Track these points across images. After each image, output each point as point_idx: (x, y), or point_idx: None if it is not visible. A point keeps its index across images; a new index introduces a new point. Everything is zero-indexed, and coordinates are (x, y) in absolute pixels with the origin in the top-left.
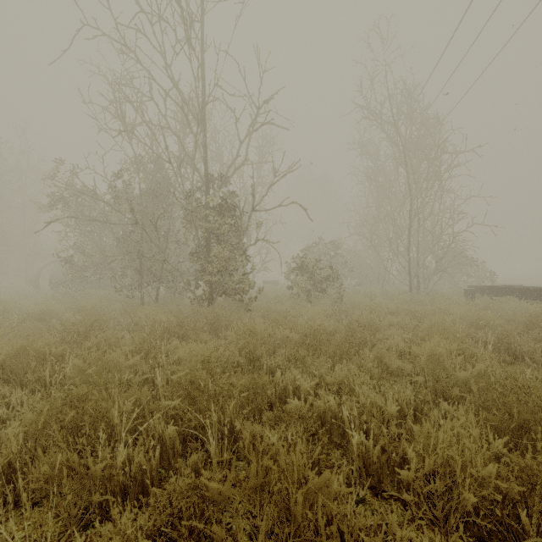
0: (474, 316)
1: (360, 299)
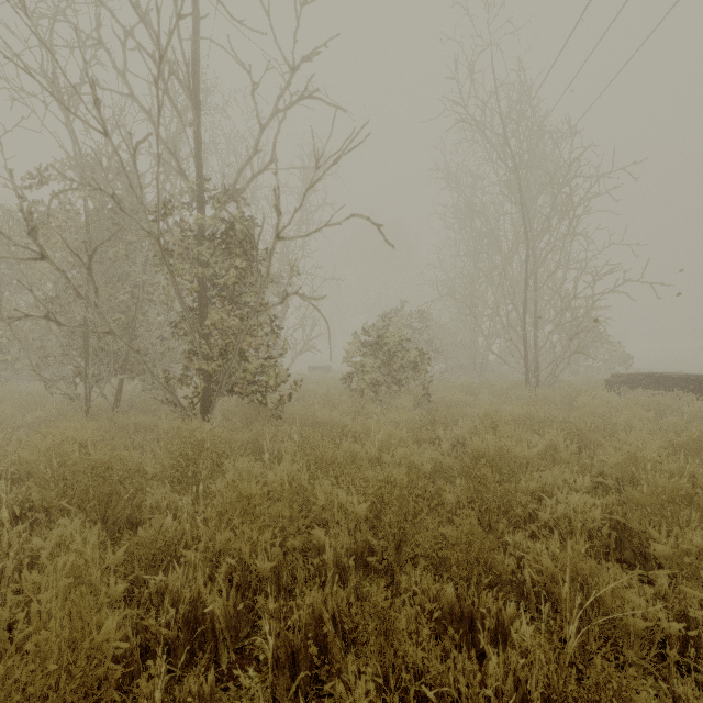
0: (687, 436)
1: (458, 396)
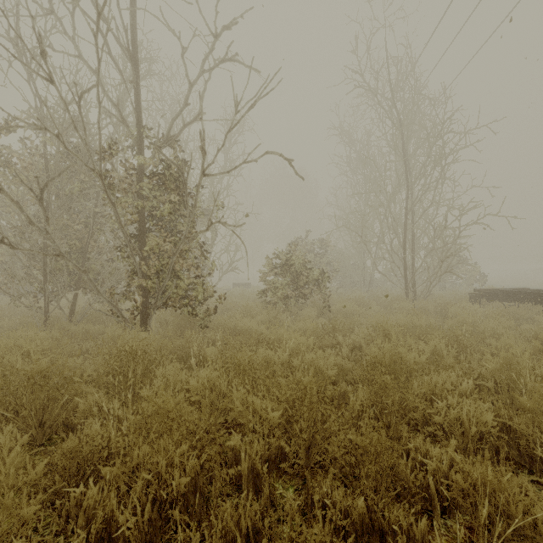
0: None
1: (353, 308)
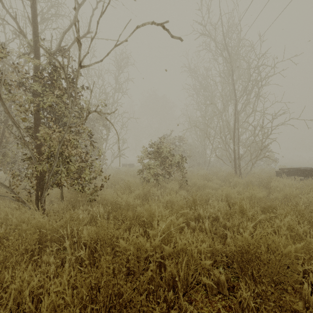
0: None
1: (203, 182)
